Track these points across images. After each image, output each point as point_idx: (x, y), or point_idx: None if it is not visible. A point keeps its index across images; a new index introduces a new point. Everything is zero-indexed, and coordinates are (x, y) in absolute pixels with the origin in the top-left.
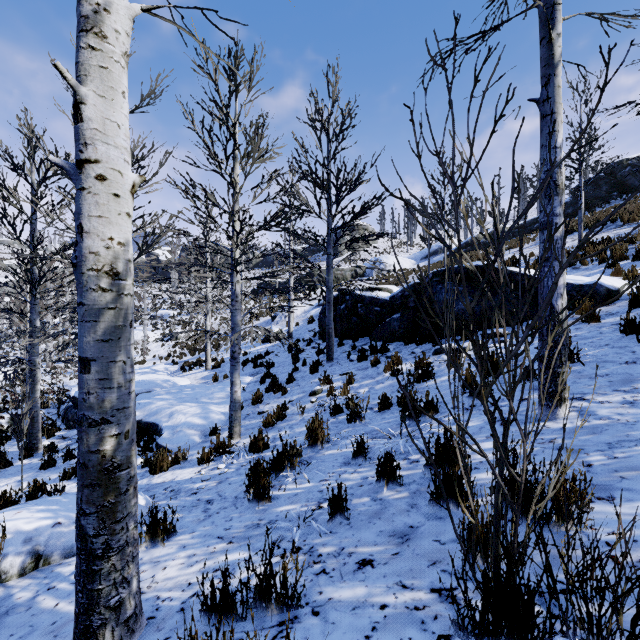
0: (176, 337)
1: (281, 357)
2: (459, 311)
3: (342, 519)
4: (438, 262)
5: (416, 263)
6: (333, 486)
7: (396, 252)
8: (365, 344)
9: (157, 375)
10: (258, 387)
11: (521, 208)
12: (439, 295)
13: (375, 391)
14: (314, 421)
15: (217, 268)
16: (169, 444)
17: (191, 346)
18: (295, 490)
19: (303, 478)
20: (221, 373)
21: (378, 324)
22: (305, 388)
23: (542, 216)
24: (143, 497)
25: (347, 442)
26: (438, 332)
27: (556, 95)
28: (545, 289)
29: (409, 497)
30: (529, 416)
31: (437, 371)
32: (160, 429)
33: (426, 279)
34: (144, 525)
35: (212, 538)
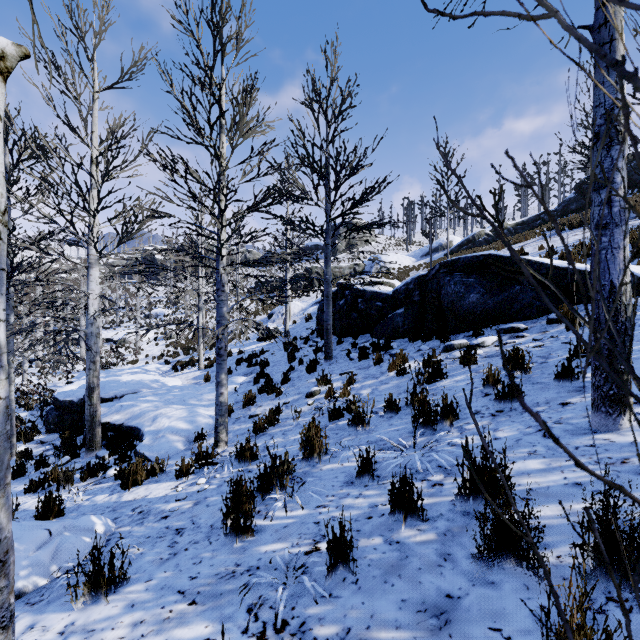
0: (170, 336)
1: (277, 356)
2: (470, 304)
3: (346, 573)
4: (439, 259)
5: (416, 261)
6: (333, 516)
7: (395, 250)
8: (366, 341)
9: (147, 375)
10: (251, 388)
11: (522, 205)
12: (447, 287)
13: (379, 392)
14: (310, 427)
15: (201, 254)
16: (149, 452)
17: (185, 345)
18: (285, 519)
19: (295, 502)
20: (214, 373)
21: (380, 320)
22: (301, 389)
23: (598, 172)
24: (102, 522)
25: (349, 454)
26: (446, 328)
27: (617, 17)
28: (603, 264)
29: (438, 541)
30: (579, 425)
31: (449, 370)
32: (142, 434)
33: (432, 271)
34: (90, 567)
35: (171, 592)
